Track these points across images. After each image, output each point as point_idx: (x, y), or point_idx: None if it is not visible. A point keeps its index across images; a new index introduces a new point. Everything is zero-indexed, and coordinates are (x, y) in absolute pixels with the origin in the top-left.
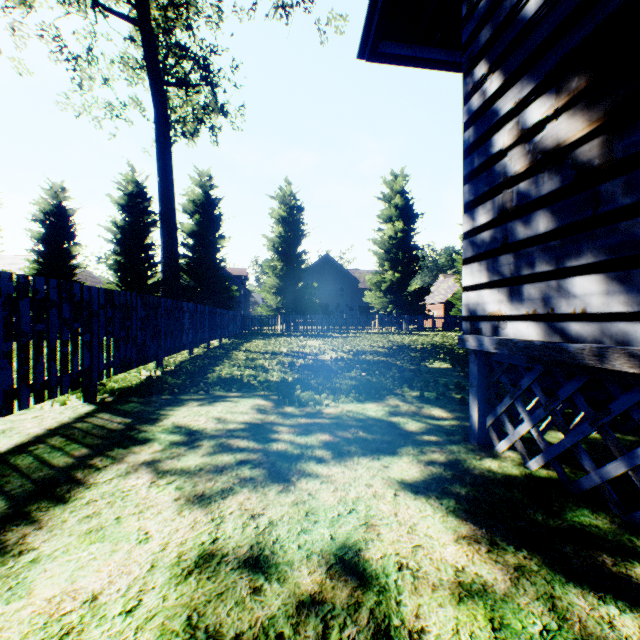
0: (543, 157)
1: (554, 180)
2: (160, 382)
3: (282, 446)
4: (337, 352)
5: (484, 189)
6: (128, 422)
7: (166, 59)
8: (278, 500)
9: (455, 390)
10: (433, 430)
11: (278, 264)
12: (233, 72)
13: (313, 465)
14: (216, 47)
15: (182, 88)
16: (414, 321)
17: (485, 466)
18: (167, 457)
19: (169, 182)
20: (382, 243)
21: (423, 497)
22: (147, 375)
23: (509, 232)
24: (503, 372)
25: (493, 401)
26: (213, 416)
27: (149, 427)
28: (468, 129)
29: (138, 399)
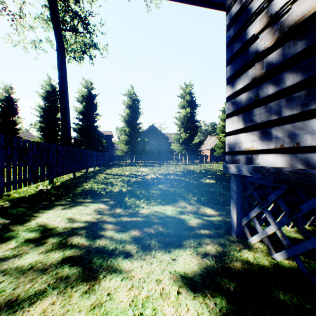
0: (289, 30)
1: (299, 44)
2: (46, 193)
3: (103, 242)
4: (155, 174)
5: (241, 65)
6: (6, 223)
7: (64, 17)
8: (79, 304)
9: (218, 196)
10: (207, 225)
11: (127, 129)
12: (101, 26)
13: (120, 260)
14: (92, 12)
15: (73, 33)
16: (196, 158)
17: (244, 257)
18: (12, 255)
19: (64, 82)
20: (180, 119)
21: (200, 295)
22: (40, 189)
23: (260, 91)
24: (254, 189)
25: (247, 208)
26: (67, 217)
27: (18, 227)
28: (229, 28)
29: (26, 205)
